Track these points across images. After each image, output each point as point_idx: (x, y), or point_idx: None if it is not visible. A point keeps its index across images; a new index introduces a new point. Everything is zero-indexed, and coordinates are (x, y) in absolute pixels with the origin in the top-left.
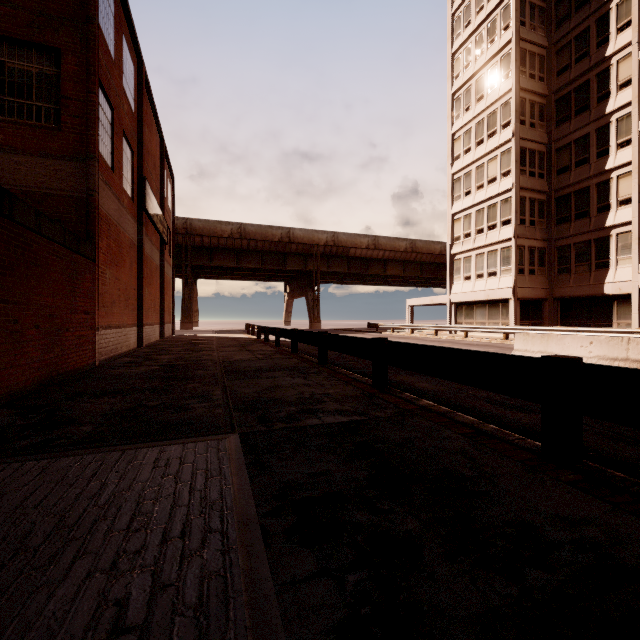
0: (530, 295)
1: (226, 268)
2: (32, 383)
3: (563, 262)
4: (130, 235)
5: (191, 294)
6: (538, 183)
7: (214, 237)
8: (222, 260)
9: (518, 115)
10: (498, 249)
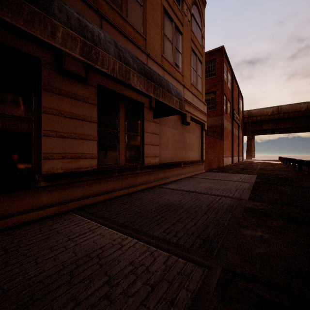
0: None
1: (270, 129)
2: (216, 167)
3: None
4: (229, 129)
5: (250, 143)
6: None
7: (262, 116)
8: (267, 126)
9: None
10: None
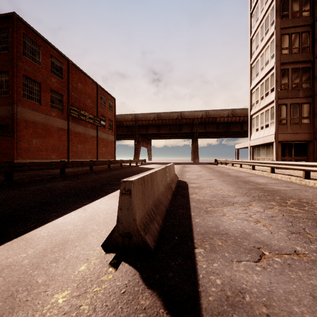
0: (291, 138)
1: (157, 134)
2: None
3: None
4: (59, 126)
5: (139, 146)
6: (301, 56)
7: (147, 120)
8: (151, 130)
9: (279, 13)
10: (269, 108)
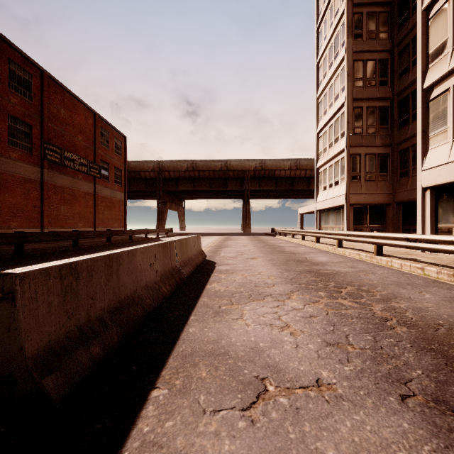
0: (366, 201)
1: (192, 191)
2: None
3: (403, 166)
4: (25, 175)
5: (164, 209)
6: (378, 91)
7: (176, 171)
8: (184, 186)
9: (350, 31)
10: (339, 159)
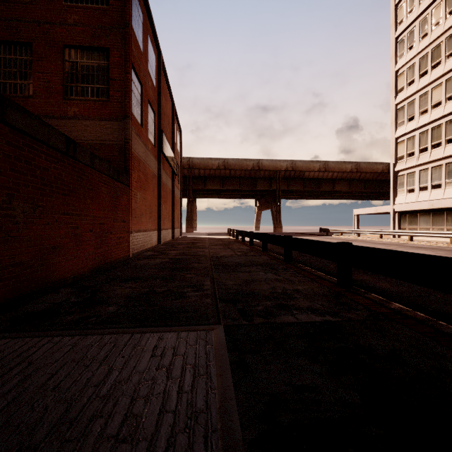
0: None
1: (215, 190)
2: (88, 269)
3: None
4: (153, 169)
5: (192, 208)
6: None
7: (207, 169)
8: (212, 185)
9: None
10: (443, 164)
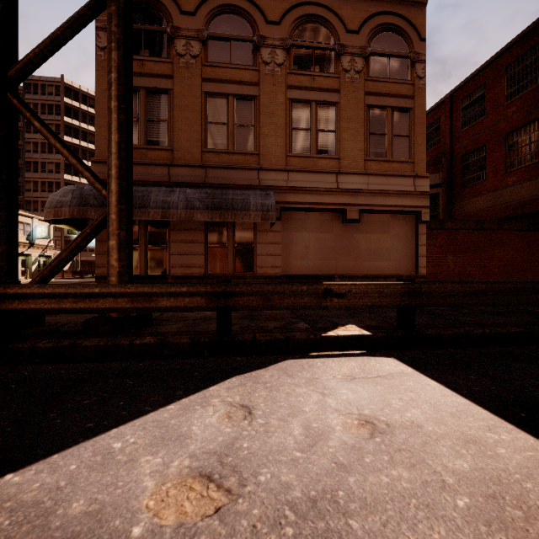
0: None
1: None
2: None
3: None
4: None
5: None
6: None
7: None
8: None
9: None
10: None
